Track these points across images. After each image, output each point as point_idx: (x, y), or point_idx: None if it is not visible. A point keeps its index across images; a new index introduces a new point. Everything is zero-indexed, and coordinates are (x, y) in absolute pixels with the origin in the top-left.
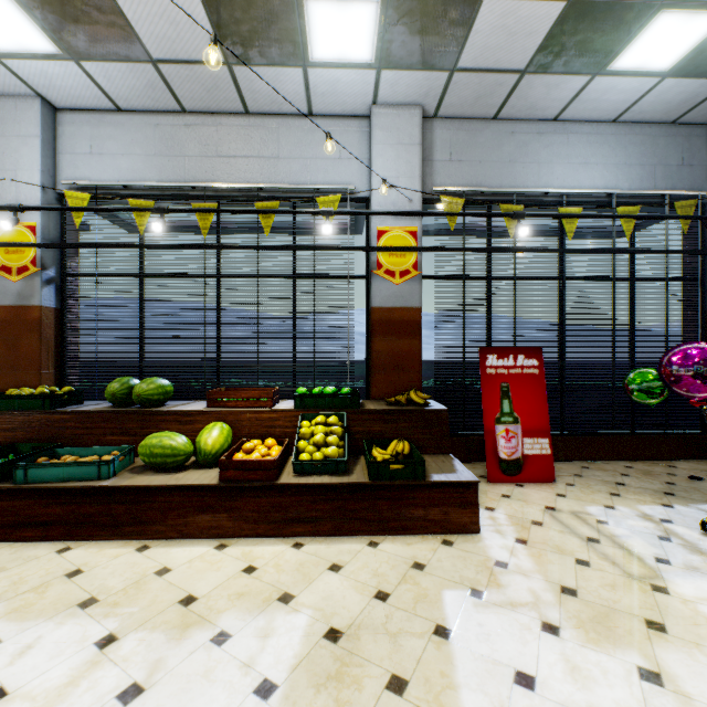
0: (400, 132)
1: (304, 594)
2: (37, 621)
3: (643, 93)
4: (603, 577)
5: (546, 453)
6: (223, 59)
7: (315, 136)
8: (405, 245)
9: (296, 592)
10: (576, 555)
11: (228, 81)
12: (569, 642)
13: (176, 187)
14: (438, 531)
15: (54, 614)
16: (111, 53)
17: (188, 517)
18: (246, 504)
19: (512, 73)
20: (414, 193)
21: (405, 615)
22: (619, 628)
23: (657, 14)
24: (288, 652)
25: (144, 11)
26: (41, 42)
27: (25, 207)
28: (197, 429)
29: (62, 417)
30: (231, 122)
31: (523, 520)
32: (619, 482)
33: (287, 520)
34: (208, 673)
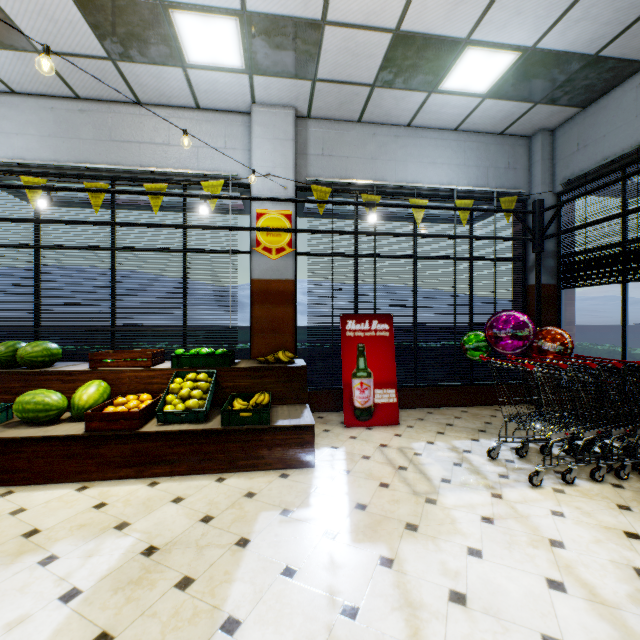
0: (276, 128)
1: (140, 522)
2: None
3: (472, 109)
4: (394, 494)
5: (393, 401)
6: (107, 55)
7: (203, 127)
8: (281, 226)
9: (134, 521)
10: (382, 479)
11: (115, 74)
12: (339, 543)
13: (70, 166)
14: (280, 467)
15: None
16: None
17: (54, 464)
18: (110, 450)
19: (364, 86)
20: (289, 182)
21: (219, 532)
22: (383, 530)
23: (465, 50)
24: (104, 566)
25: (21, 8)
26: None
27: None
28: (79, 387)
29: None
30: (124, 110)
31: (356, 456)
32: (449, 423)
33: (148, 463)
34: (24, 587)
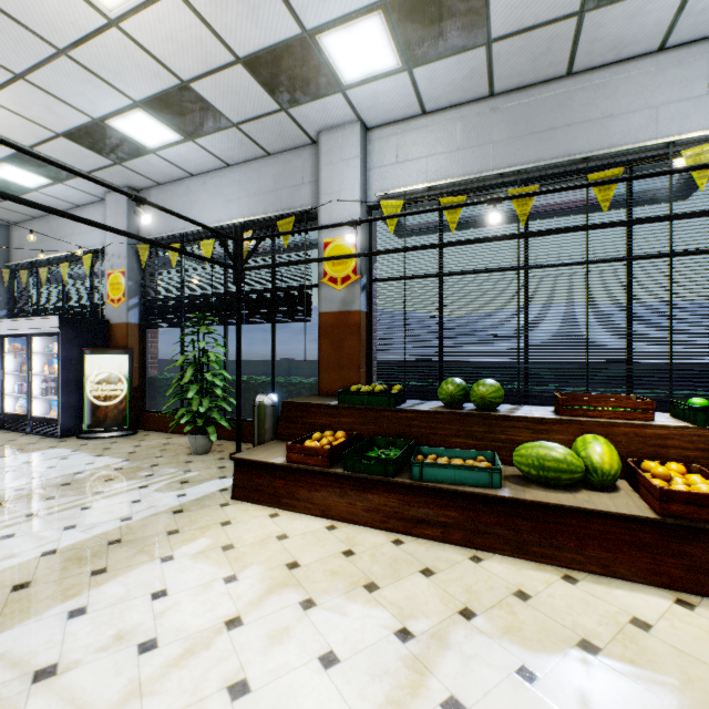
0: None
1: None
2: (550, 656)
3: None
4: None
5: None
6: (578, 8)
7: (666, 75)
8: None
9: None
10: None
11: (566, 37)
12: None
13: (480, 178)
14: None
15: (562, 652)
16: (448, 49)
17: (613, 551)
18: (703, 552)
19: None
20: None
21: None
22: None
23: None
24: None
25: None
26: (387, 60)
27: (363, 220)
28: (554, 439)
29: (405, 414)
30: (545, 91)
31: None
32: None
33: None
34: None
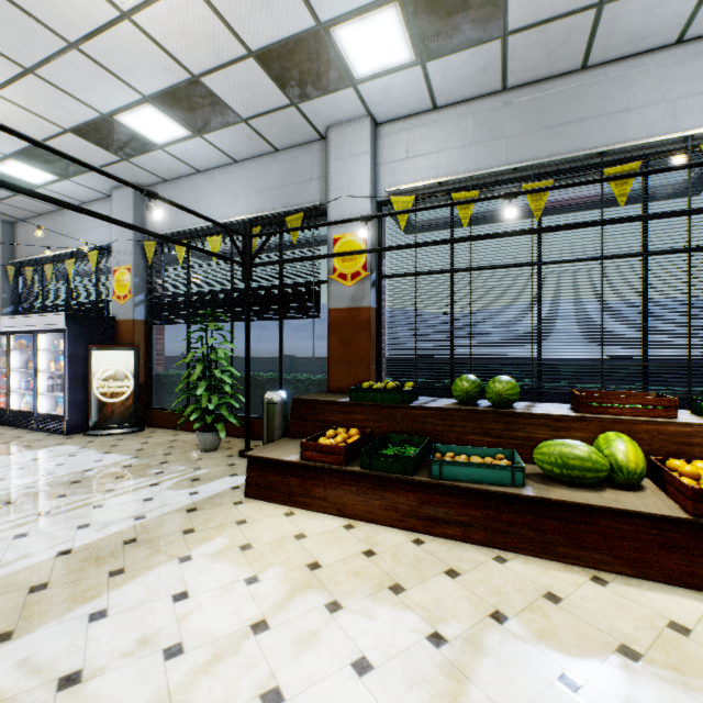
0: None
1: None
2: (590, 662)
3: None
4: None
5: None
6: None
7: (683, 68)
8: None
9: None
10: None
11: (583, 30)
12: None
13: (492, 173)
14: None
15: (602, 658)
16: (463, 42)
17: (643, 552)
18: None
19: None
20: None
21: None
22: None
23: None
24: None
25: None
26: (401, 54)
27: (375, 215)
28: (573, 437)
29: (420, 411)
30: (559, 85)
31: None
32: None
33: None
34: None
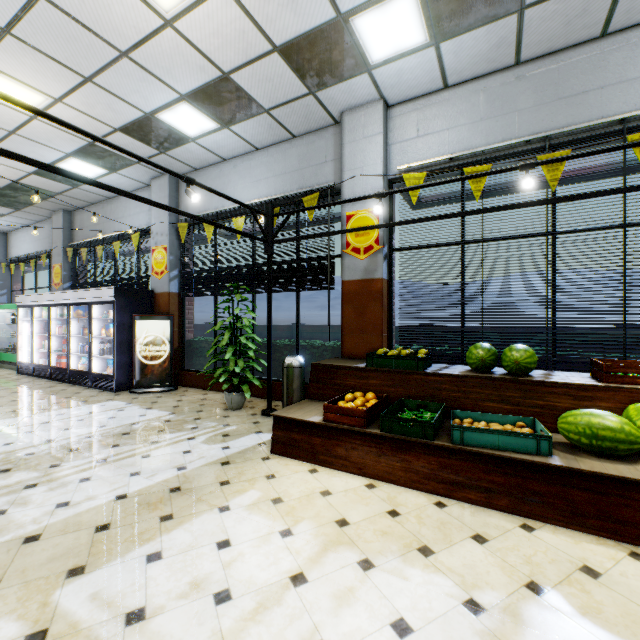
0: None
1: None
2: None
3: None
4: None
5: None
6: None
7: None
8: None
9: None
10: None
11: None
12: None
13: (505, 146)
14: None
15: None
16: (478, 19)
17: None
18: None
19: None
20: None
21: None
22: None
23: None
24: None
25: None
26: (415, 37)
27: (389, 191)
28: (598, 407)
29: (434, 378)
30: (576, 54)
31: None
32: None
33: None
34: None
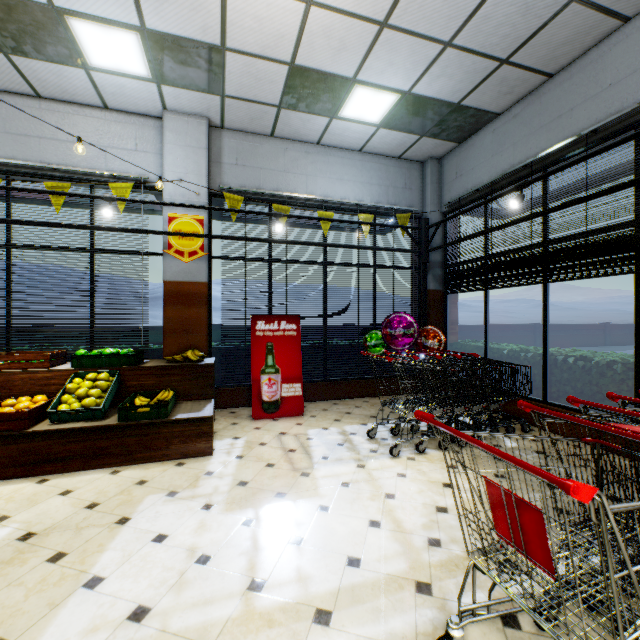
0: (189, 136)
1: (21, 514)
2: None
3: (370, 135)
4: (276, 472)
5: (298, 394)
6: None
7: (112, 128)
8: (194, 231)
9: (14, 514)
10: (270, 461)
11: (8, 66)
12: (213, 512)
13: None
14: (178, 457)
15: None
16: None
17: None
18: None
19: (271, 106)
20: (202, 188)
21: (102, 515)
22: (255, 499)
23: (354, 87)
24: None
25: None
26: None
27: None
28: None
29: None
30: (21, 102)
31: (254, 443)
32: (349, 412)
33: (38, 462)
34: None
